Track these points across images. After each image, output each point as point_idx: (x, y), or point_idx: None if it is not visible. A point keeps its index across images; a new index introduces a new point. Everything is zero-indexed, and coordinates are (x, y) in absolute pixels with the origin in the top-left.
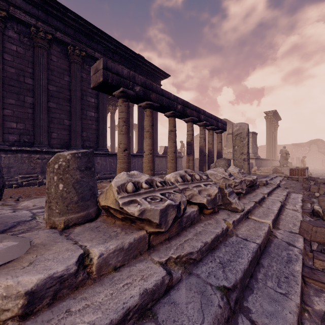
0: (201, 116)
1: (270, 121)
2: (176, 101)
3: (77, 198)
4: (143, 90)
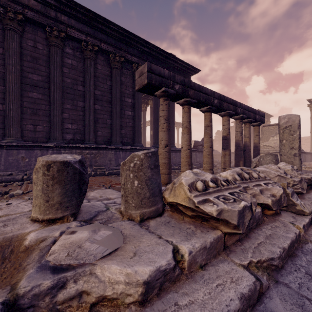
0: (238, 109)
1: None
2: (213, 95)
3: (149, 194)
4: (182, 87)
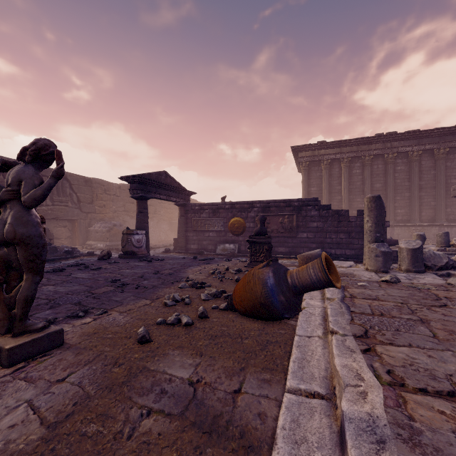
0: None
1: None
2: None
3: (443, 242)
4: None
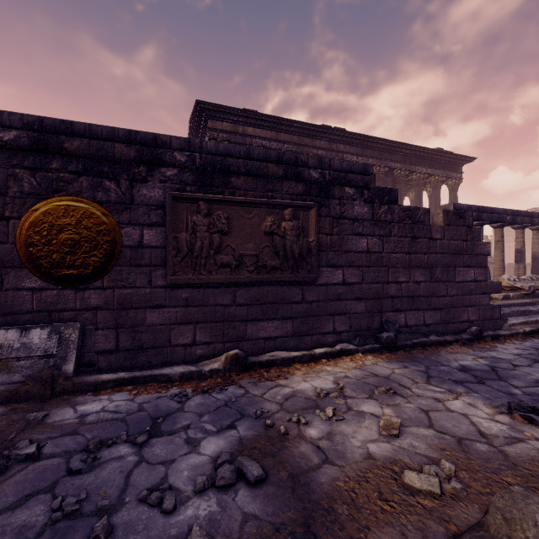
0: (535, 219)
1: None
2: (505, 213)
3: None
4: (477, 214)
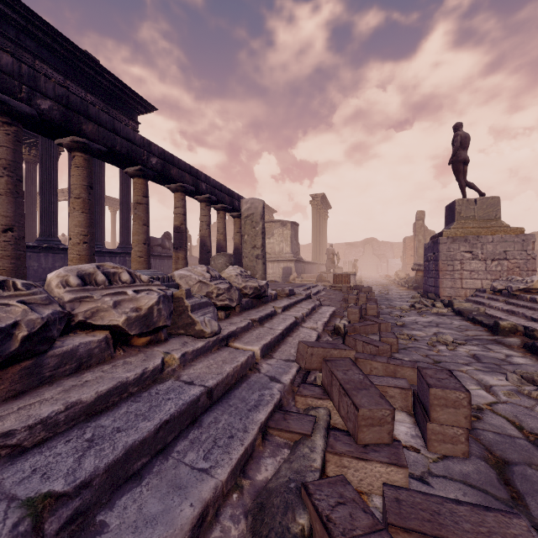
0: (202, 184)
1: (318, 208)
2: (148, 149)
3: None
4: (63, 110)
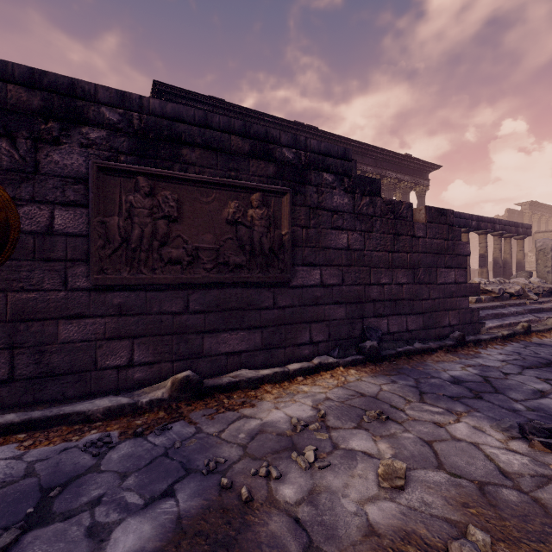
0: (496, 226)
1: None
2: (471, 219)
3: None
4: None
